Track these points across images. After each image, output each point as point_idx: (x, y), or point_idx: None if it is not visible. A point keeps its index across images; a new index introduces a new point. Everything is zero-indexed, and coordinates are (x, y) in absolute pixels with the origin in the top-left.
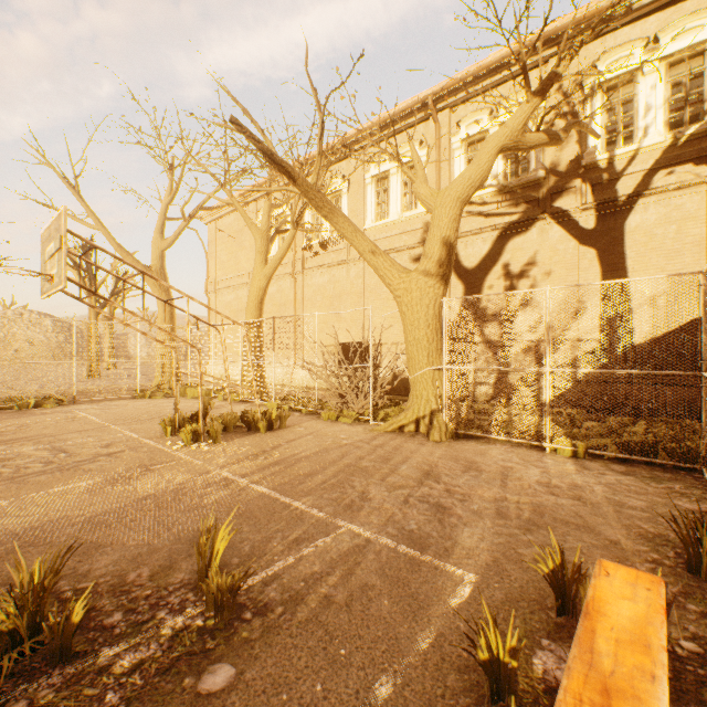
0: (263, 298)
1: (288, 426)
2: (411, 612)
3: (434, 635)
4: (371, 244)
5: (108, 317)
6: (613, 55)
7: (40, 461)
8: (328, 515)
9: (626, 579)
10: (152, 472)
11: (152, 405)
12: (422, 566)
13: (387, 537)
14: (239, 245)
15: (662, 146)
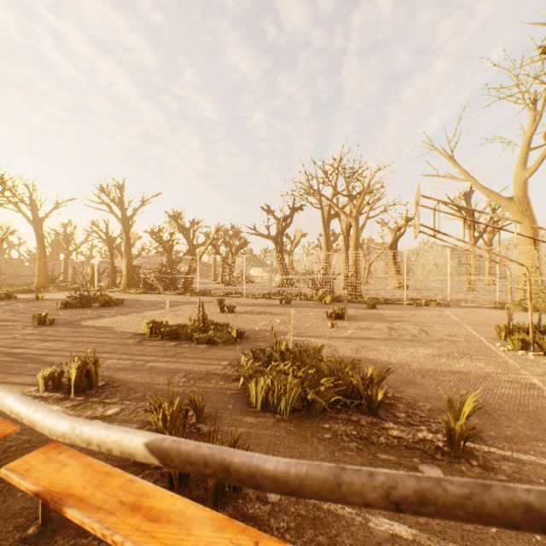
0: None
1: None
2: None
3: None
4: None
5: (486, 244)
6: None
7: (410, 334)
8: None
9: None
10: (470, 359)
11: (505, 316)
12: None
13: None
14: None
15: None
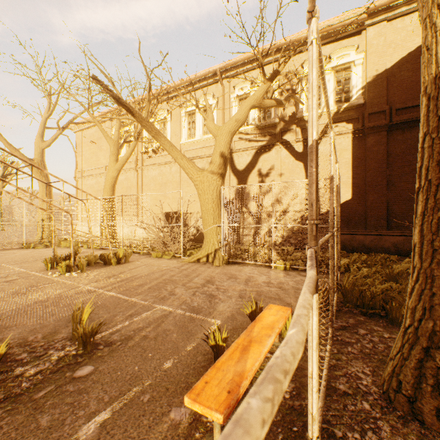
0: (115, 183)
1: (131, 262)
2: (186, 337)
3: (196, 344)
4: (181, 154)
5: None
6: None
7: None
8: (150, 303)
9: (277, 309)
10: (39, 289)
11: (36, 253)
12: (196, 320)
13: (180, 310)
14: (99, 148)
15: (332, 112)
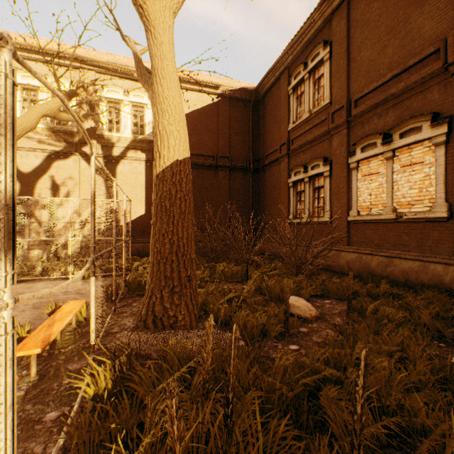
0: None
1: None
2: None
3: None
4: None
5: None
6: (111, 88)
7: None
8: None
9: (75, 302)
10: None
11: None
12: None
13: None
14: None
15: (131, 139)
